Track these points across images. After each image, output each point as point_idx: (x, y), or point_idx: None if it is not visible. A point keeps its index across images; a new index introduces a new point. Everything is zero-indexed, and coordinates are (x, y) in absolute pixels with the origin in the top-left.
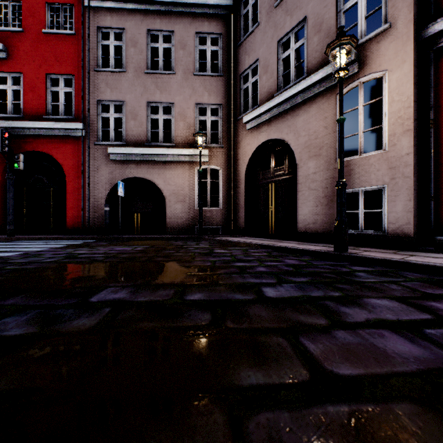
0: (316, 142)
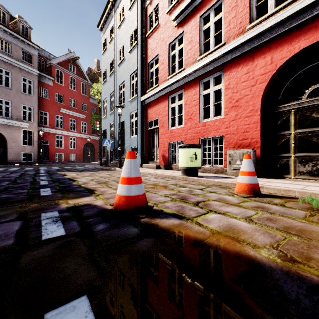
0: (16, 138)
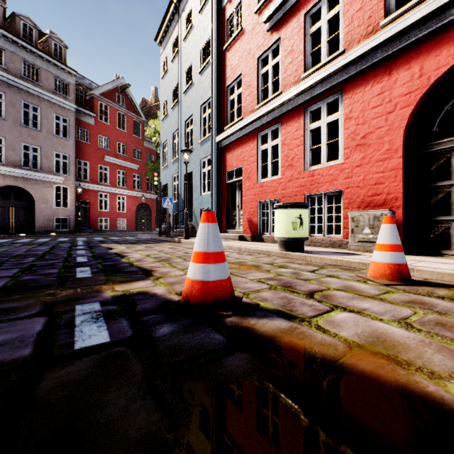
0: (46, 198)
